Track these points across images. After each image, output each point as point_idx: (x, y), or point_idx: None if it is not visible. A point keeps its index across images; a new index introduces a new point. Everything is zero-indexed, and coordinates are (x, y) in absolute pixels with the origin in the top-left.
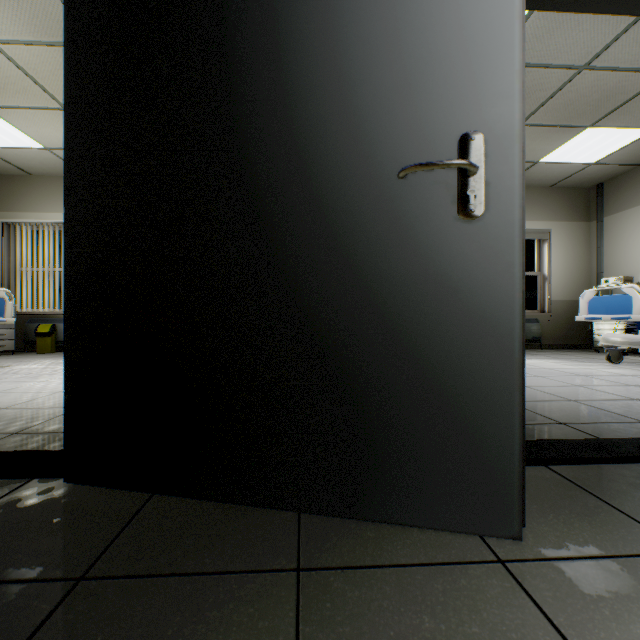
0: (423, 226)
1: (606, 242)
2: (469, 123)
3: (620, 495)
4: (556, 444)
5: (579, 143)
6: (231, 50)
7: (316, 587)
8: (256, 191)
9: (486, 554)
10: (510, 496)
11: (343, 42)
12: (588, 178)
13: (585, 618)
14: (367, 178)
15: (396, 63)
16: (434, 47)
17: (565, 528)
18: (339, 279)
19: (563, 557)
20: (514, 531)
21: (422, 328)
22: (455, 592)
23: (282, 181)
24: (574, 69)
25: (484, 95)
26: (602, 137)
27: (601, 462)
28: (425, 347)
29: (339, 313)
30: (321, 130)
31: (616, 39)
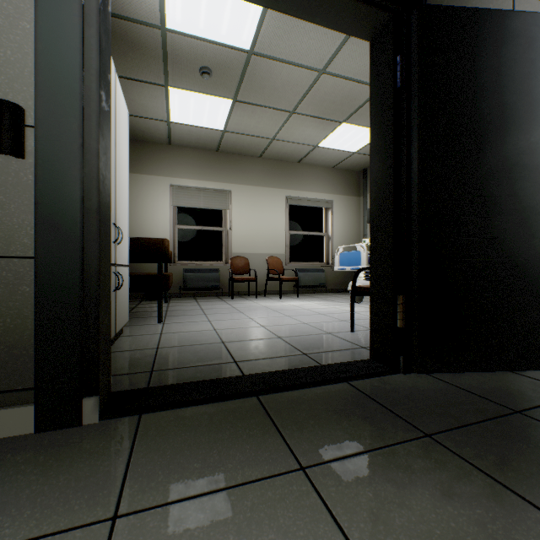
0: None
1: None
2: None
3: (160, 443)
4: (182, 387)
5: (341, 135)
6: None
7: None
8: None
9: None
10: None
11: None
12: (356, 164)
13: None
14: None
15: None
16: None
17: (17, 507)
18: None
19: None
20: None
21: None
22: None
23: None
24: (316, 71)
25: None
26: (354, 132)
27: (202, 403)
28: None
29: None
30: None
31: (338, 52)
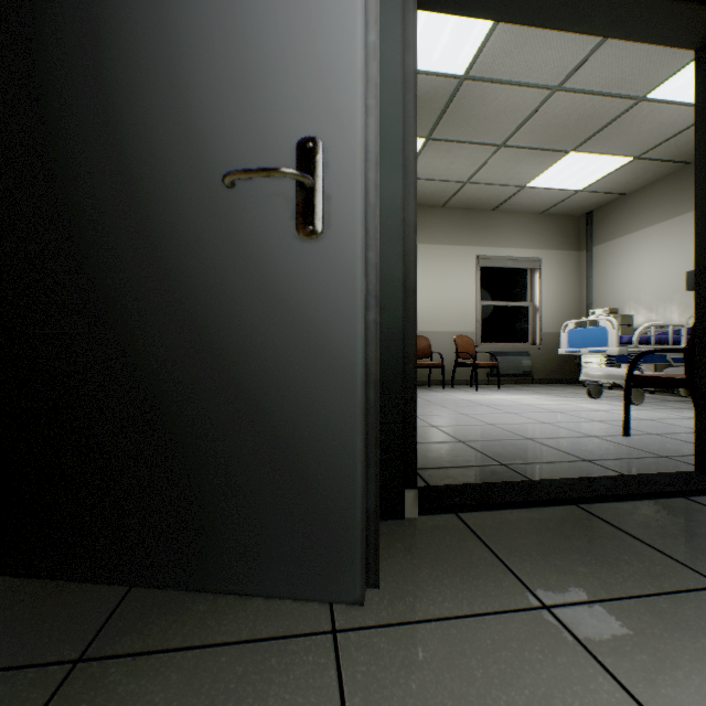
0: (261, 244)
1: (595, 273)
2: (310, 127)
3: (513, 543)
4: (478, 488)
5: (564, 168)
6: (44, 23)
7: (85, 683)
8: (73, 197)
9: (323, 624)
10: (352, 555)
11: (173, 23)
12: (577, 206)
13: (385, 696)
14: (200, 186)
15: (232, 52)
16: (273, 37)
17: (431, 586)
18: (169, 305)
19: (408, 621)
20: (357, 595)
21: (260, 363)
22: (255, 675)
23: (104, 186)
24: (548, 89)
25: (325, 96)
26: (585, 163)
27: (516, 507)
28: (263, 386)
29: (169, 346)
30: (148, 127)
31: (585, 60)
